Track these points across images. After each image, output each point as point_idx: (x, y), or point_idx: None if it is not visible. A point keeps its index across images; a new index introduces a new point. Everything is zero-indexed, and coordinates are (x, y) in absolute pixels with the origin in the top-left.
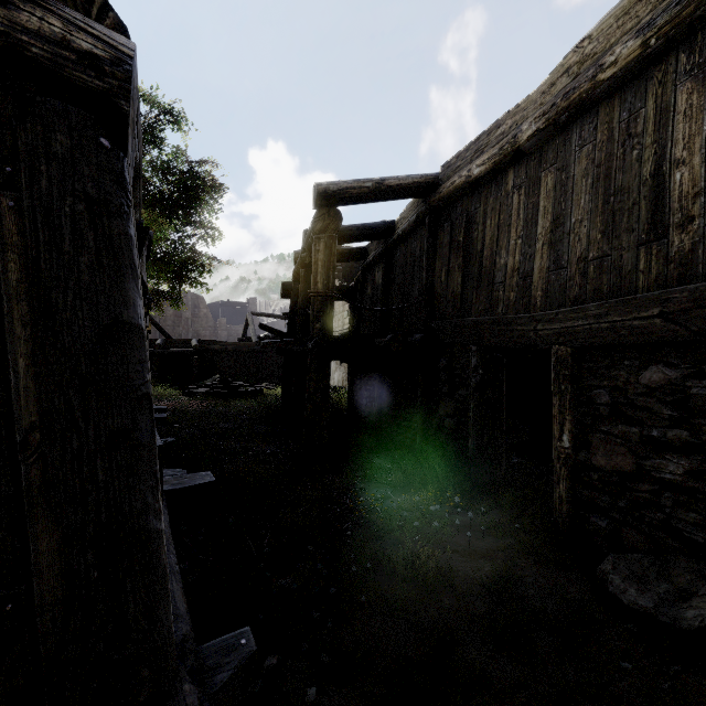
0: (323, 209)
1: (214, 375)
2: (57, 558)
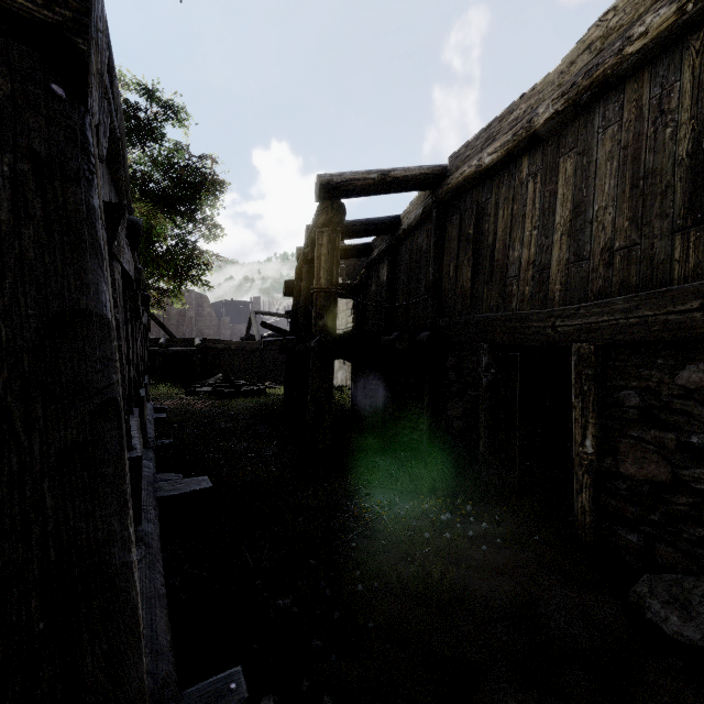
0: (326, 201)
1: (217, 374)
2: None
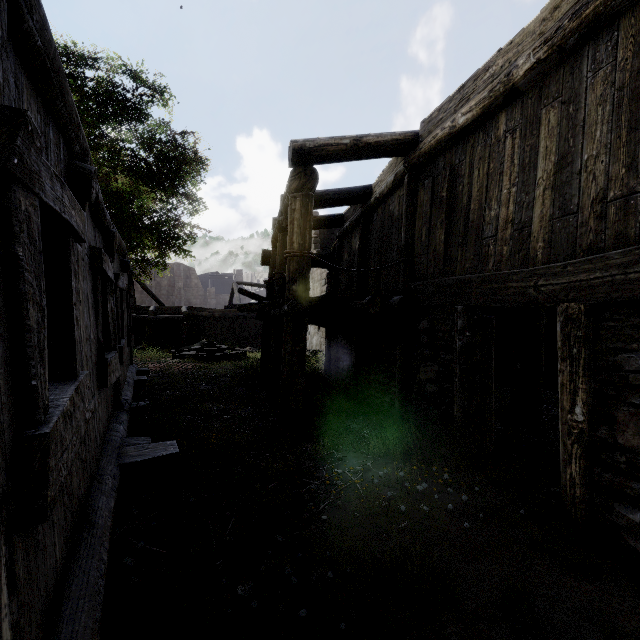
0: (299, 167)
1: (202, 339)
2: None
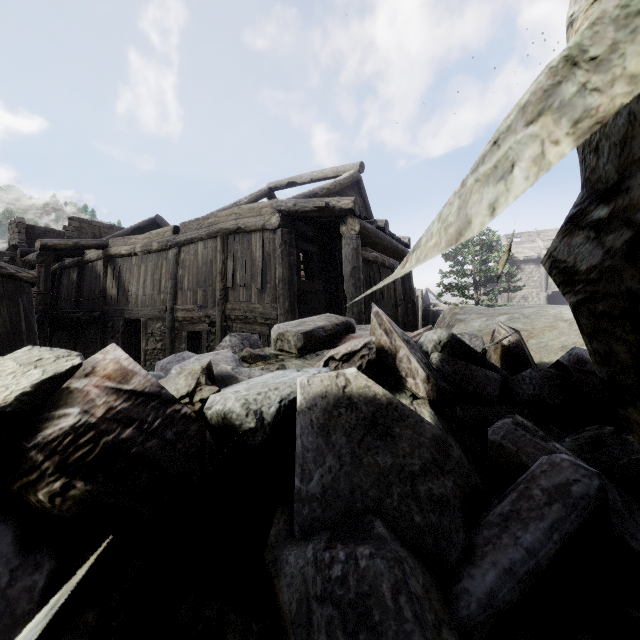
0: (43, 251)
1: None
2: None
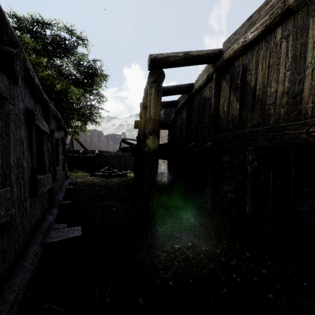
0: (154, 69)
1: (105, 167)
2: None
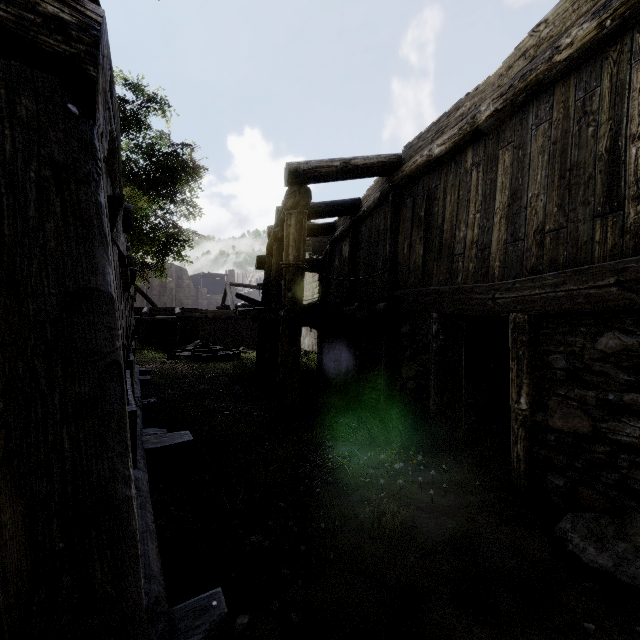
0: (294, 186)
1: (196, 340)
2: (21, 529)
